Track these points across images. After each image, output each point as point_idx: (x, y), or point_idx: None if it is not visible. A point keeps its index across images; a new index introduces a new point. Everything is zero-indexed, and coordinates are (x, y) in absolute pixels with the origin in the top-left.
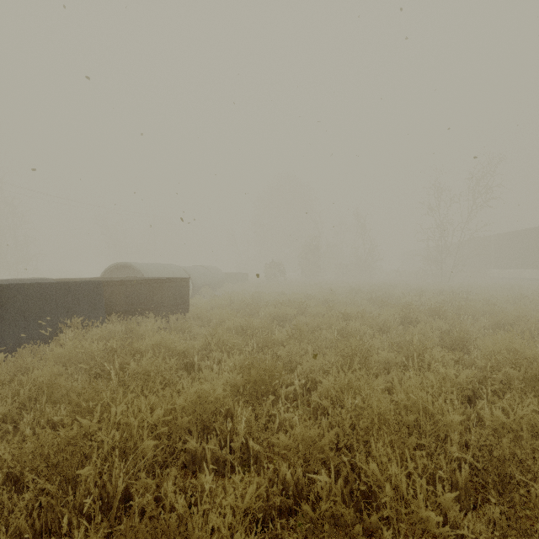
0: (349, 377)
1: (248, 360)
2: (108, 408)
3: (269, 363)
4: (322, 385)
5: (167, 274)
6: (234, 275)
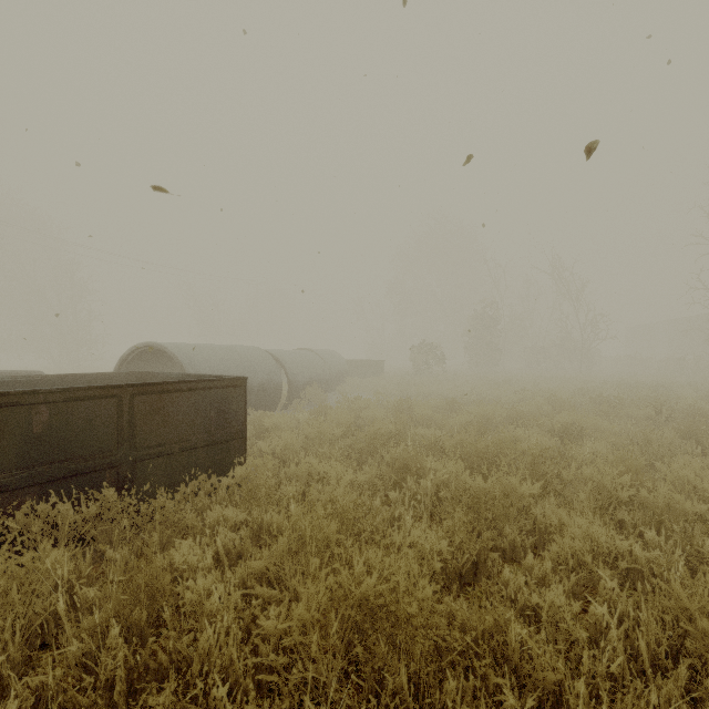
0: None
1: None
2: None
3: None
4: None
5: (236, 365)
6: (363, 364)
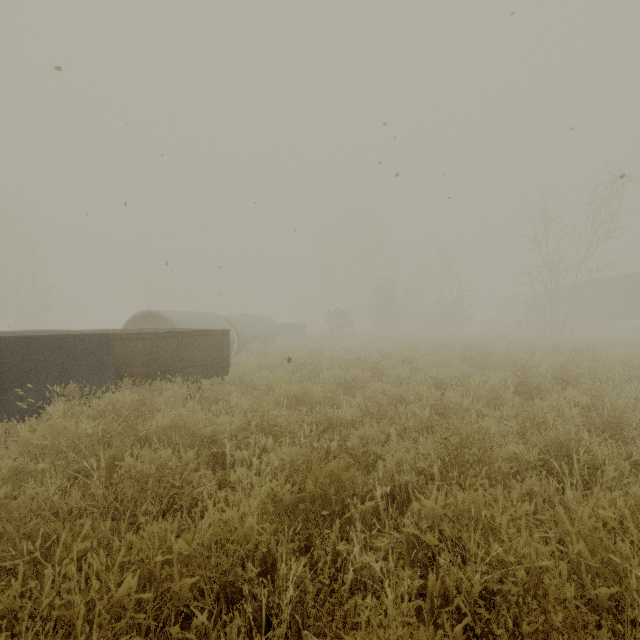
0: (472, 498)
1: (303, 459)
2: (41, 567)
3: (334, 465)
4: (425, 509)
5: (205, 326)
6: (290, 327)
